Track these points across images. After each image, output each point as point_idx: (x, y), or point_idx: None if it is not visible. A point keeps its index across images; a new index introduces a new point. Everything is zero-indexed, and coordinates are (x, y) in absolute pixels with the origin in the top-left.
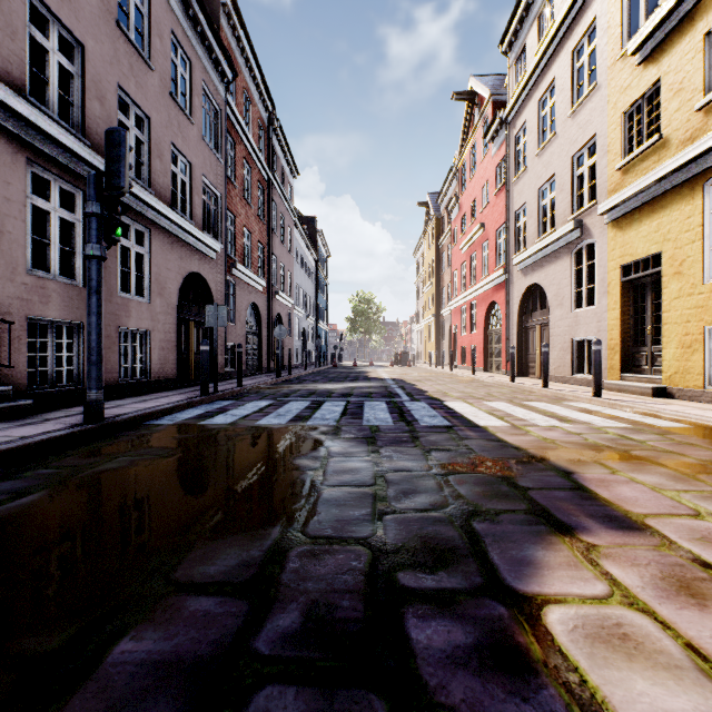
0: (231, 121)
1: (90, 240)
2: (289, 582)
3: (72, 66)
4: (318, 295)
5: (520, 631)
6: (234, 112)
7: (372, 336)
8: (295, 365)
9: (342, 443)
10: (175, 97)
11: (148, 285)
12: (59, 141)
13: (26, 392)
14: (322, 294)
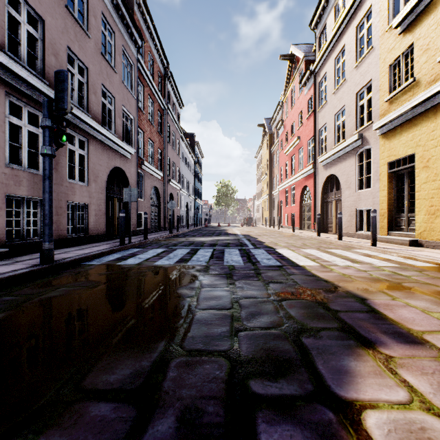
0: (141, 72)
1: (44, 144)
2: (169, 389)
3: (37, 33)
4: (196, 182)
5: (346, 435)
6: (142, 66)
7: (229, 207)
8: (181, 225)
9: (210, 277)
10: (104, 55)
11: (87, 174)
12: (27, 81)
13: (5, 243)
14: (198, 181)
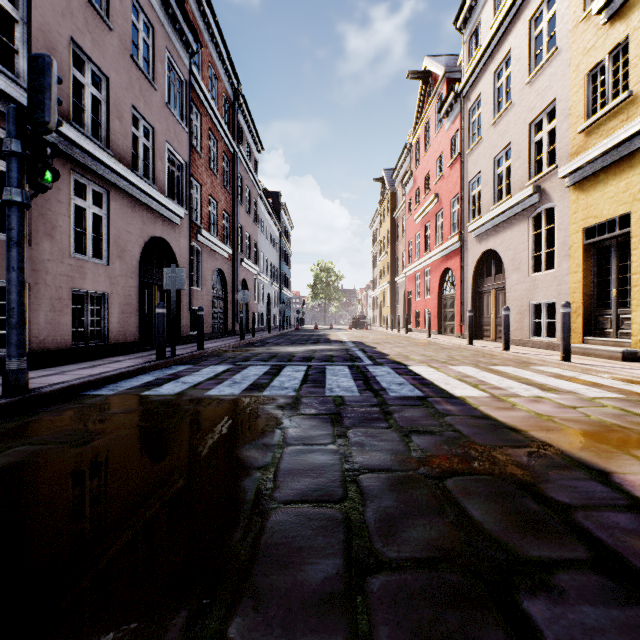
0: (197, 93)
1: (9, 184)
2: None
3: (17, 11)
4: (282, 263)
5: None
6: (199, 84)
7: (331, 302)
8: (260, 328)
9: (301, 422)
10: (136, 60)
11: (106, 247)
12: None
13: None
14: (285, 262)
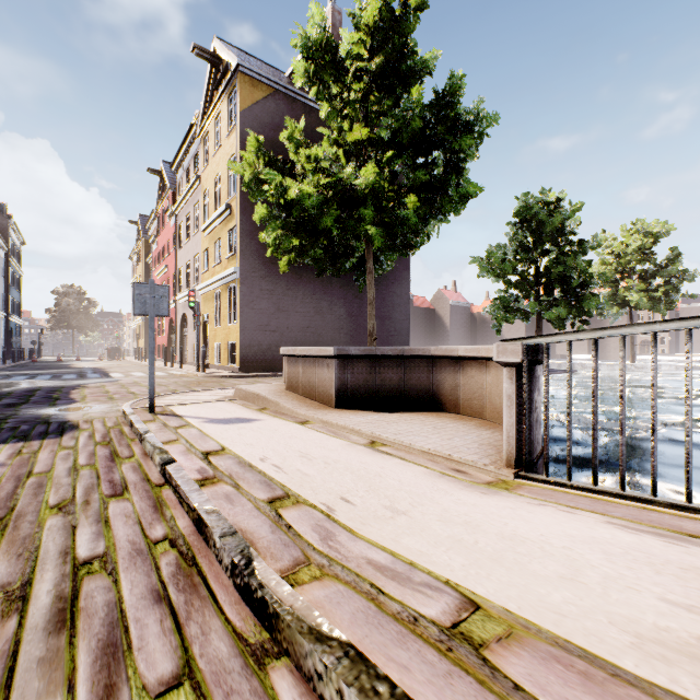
0: None
1: None
2: (45, 387)
3: None
4: (10, 288)
5: (82, 386)
6: None
7: (82, 330)
8: None
9: (53, 381)
10: None
11: None
12: None
13: None
14: (14, 286)
